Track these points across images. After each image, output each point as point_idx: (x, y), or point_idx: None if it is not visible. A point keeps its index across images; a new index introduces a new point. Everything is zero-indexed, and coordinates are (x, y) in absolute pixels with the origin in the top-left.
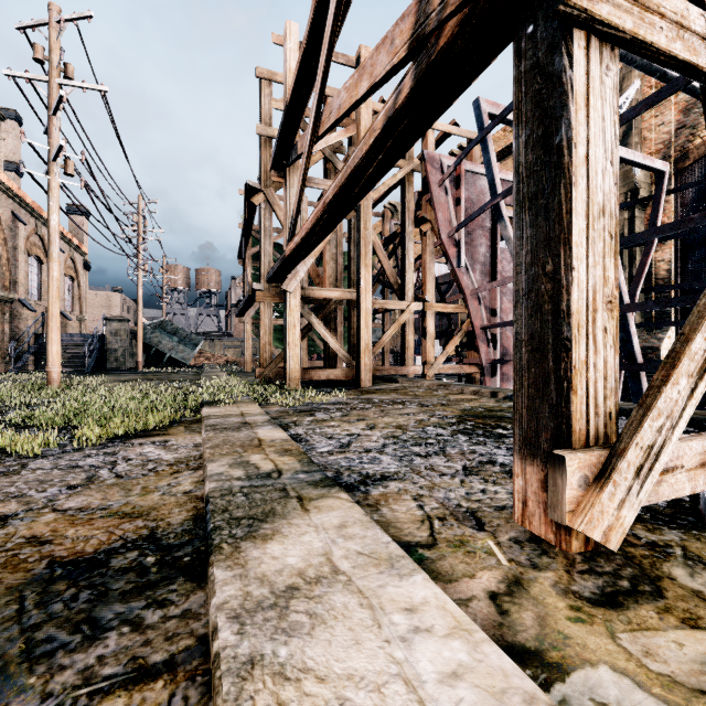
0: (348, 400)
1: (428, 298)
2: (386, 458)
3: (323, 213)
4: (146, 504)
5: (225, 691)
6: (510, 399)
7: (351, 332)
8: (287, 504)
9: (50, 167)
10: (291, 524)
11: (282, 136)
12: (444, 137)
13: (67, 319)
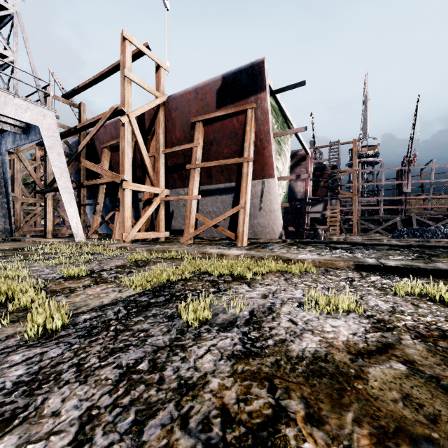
0: None
1: None
2: None
3: None
4: None
5: None
6: None
7: None
8: None
9: None
10: None
11: None
12: None
13: None
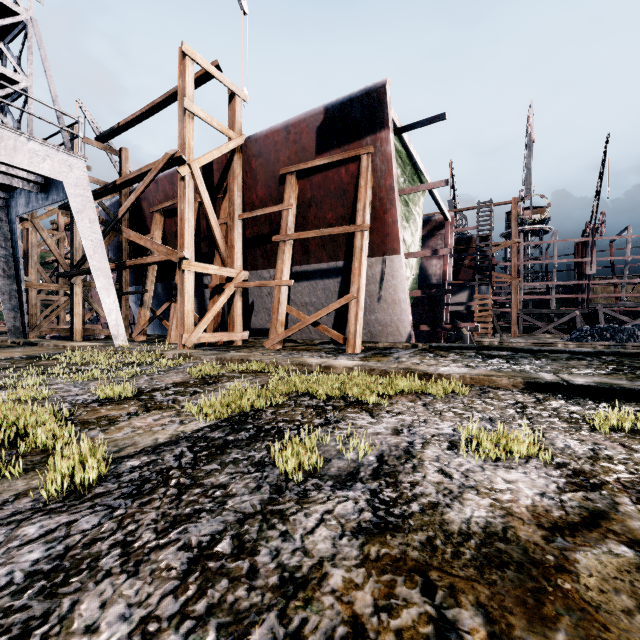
0: None
1: None
2: None
3: None
4: None
5: None
6: None
7: None
8: None
9: None
10: None
11: None
12: None
13: None
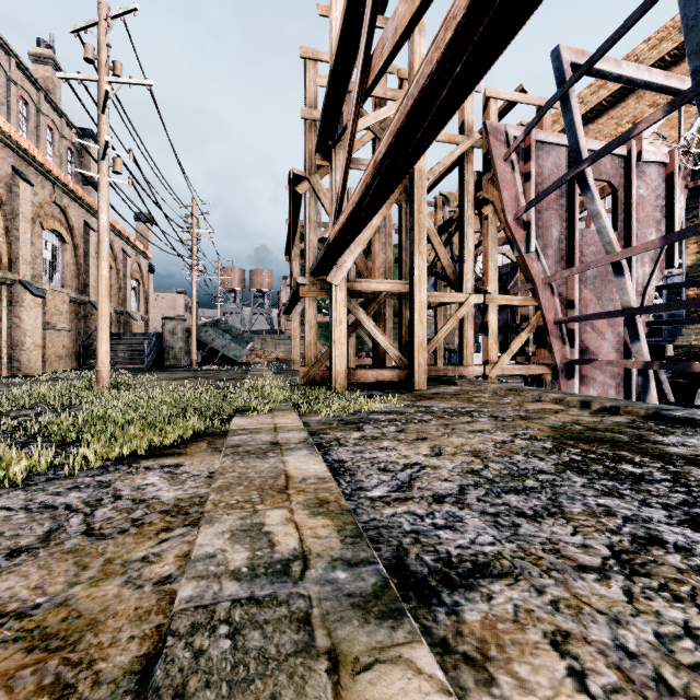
0: (401, 408)
1: (490, 289)
2: (471, 518)
3: (374, 177)
4: (87, 610)
5: None
6: (609, 412)
7: (402, 329)
8: (306, 683)
9: (99, 166)
10: None
11: (327, 110)
12: (507, 107)
13: (133, 319)
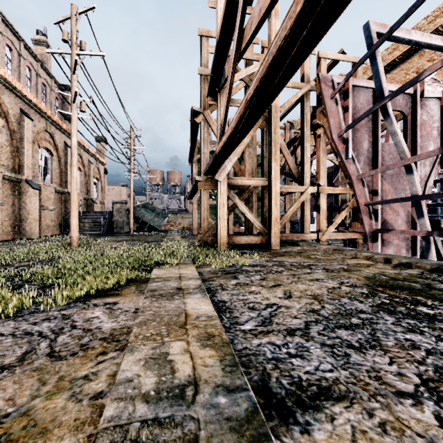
0: (263, 263)
1: (321, 183)
2: (315, 348)
3: (245, 110)
4: (41, 420)
5: None
6: (404, 266)
7: (263, 209)
8: None
9: (71, 107)
10: None
11: (215, 68)
12: (333, 64)
13: (94, 202)
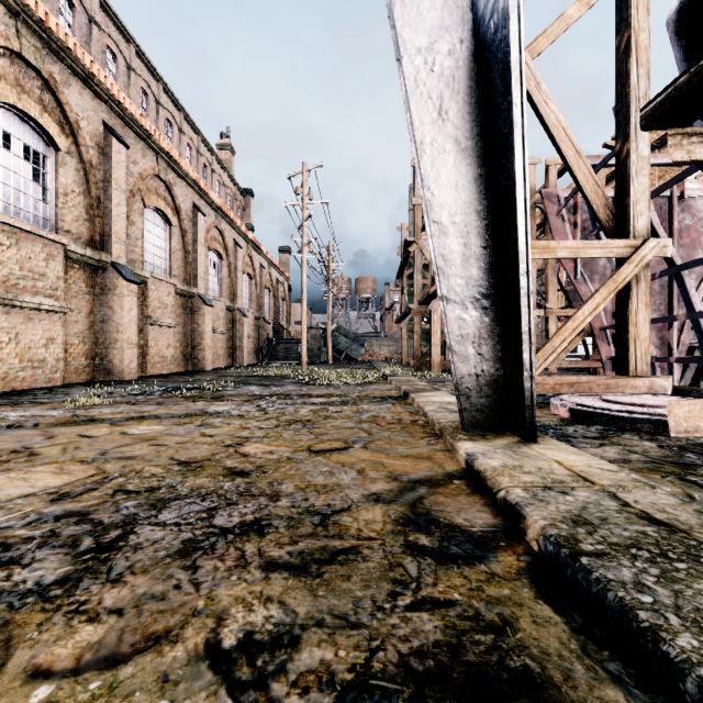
0: None
1: (549, 305)
2: None
3: None
4: (385, 394)
5: (415, 398)
6: None
7: None
8: (426, 391)
9: (303, 250)
10: (427, 393)
11: None
12: None
13: (283, 328)
